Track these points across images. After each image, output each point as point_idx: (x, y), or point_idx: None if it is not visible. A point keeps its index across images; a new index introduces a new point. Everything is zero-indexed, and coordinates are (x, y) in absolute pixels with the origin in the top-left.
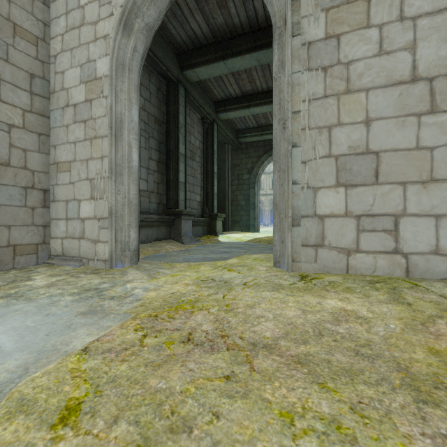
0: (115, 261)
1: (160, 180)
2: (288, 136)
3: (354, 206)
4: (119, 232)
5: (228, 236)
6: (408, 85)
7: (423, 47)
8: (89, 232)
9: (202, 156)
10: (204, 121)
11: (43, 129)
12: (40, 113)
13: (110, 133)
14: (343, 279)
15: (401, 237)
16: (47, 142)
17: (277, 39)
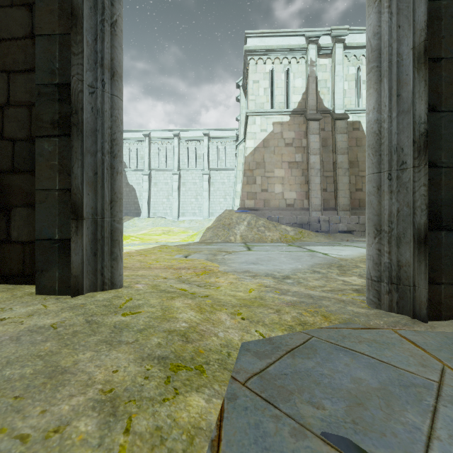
0: None
1: None
2: None
3: None
4: None
5: None
6: None
7: None
8: None
9: None
10: None
11: None
12: None
13: None
14: None
15: None
16: None
17: None
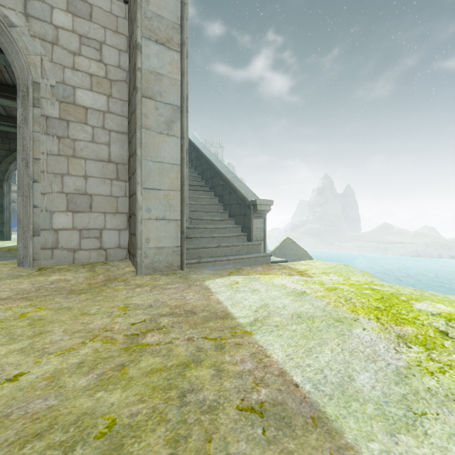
0: None
1: None
2: (30, 174)
3: (78, 224)
4: None
5: None
6: (107, 163)
7: (114, 147)
8: None
9: None
10: None
11: None
12: None
13: None
14: (69, 266)
15: (104, 240)
16: None
17: (21, 98)
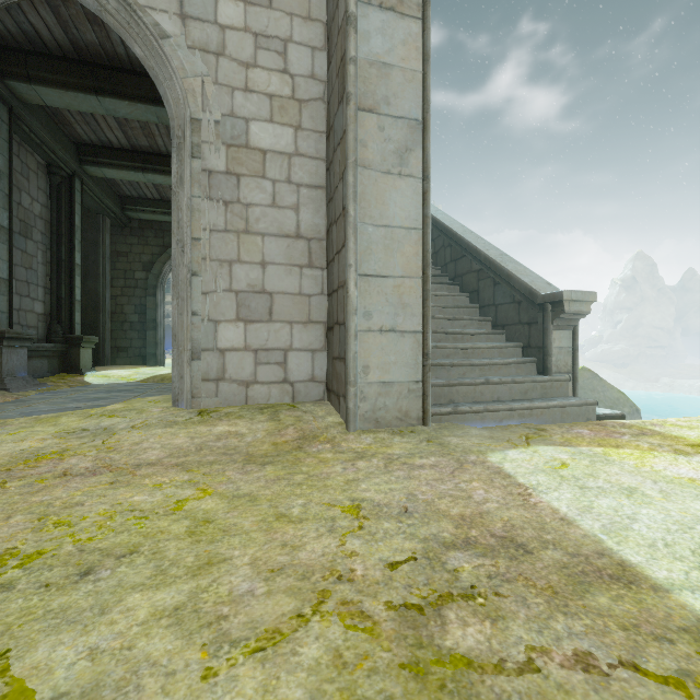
0: None
1: None
2: (187, 263)
3: (252, 341)
4: None
5: (104, 374)
6: (294, 240)
7: (304, 212)
8: None
9: (47, 233)
10: (54, 171)
11: None
12: None
13: None
14: (240, 409)
15: (289, 368)
16: None
17: (176, 148)
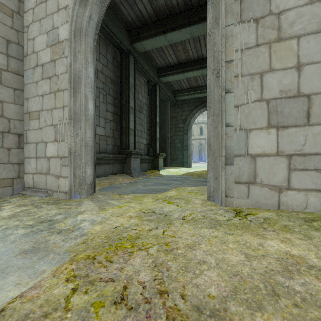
0: (74, 193)
1: (115, 128)
2: (221, 83)
3: (285, 146)
4: (77, 169)
5: (167, 170)
6: None
7: None
8: (53, 169)
9: (147, 110)
10: (150, 84)
11: (18, 85)
12: (15, 72)
13: (69, 87)
14: (277, 215)
15: None
16: (21, 95)
17: None
